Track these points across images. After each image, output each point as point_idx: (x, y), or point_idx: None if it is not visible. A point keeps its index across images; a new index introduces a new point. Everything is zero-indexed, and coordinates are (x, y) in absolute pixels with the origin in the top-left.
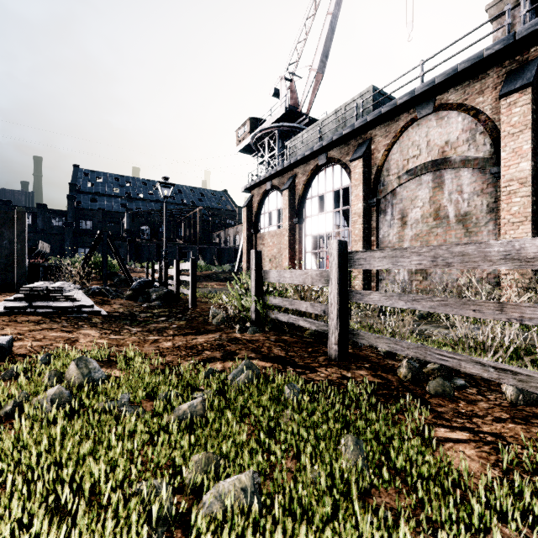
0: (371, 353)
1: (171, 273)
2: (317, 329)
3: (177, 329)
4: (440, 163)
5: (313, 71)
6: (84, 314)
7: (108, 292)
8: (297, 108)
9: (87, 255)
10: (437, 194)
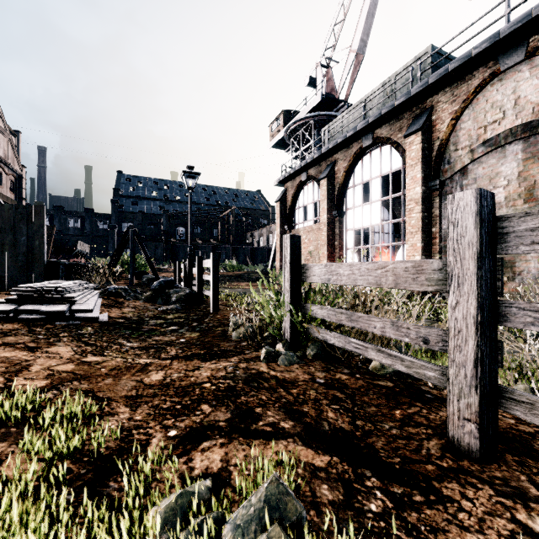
0: (520, 423)
1: (195, 272)
2: (408, 371)
3: (184, 345)
4: (537, 125)
5: (352, 52)
6: (77, 321)
7: (125, 293)
8: (334, 96)
9: (113, 254)
10: (530, 168)
